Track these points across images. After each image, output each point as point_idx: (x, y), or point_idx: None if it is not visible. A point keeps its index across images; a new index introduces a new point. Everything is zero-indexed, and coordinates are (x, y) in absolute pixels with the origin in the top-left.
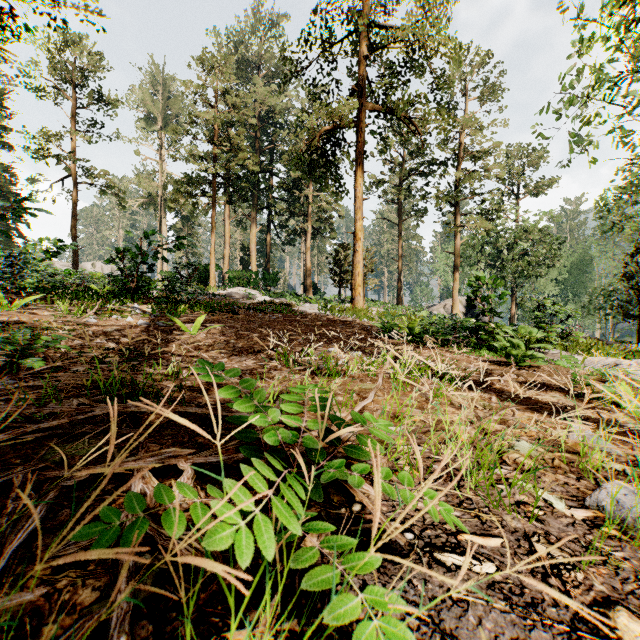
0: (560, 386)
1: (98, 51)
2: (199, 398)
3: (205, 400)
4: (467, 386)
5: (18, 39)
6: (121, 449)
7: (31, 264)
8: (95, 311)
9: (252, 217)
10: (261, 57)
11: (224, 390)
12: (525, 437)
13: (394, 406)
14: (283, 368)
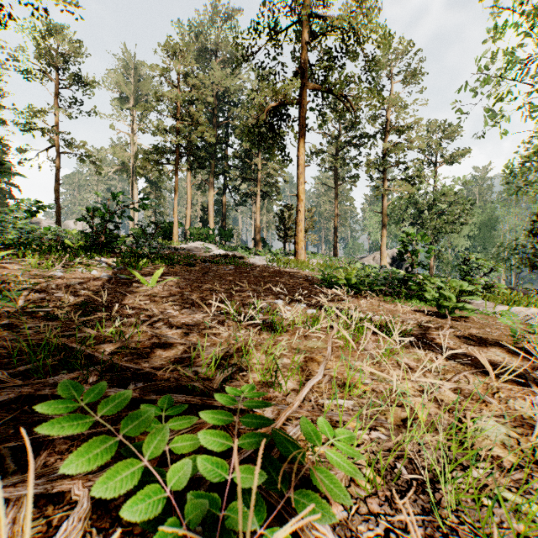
0: (498, 341)
1: (78, 39)
2: (137, 364)
3: (144, 366)
4: (409, 342)
5: (6, 27)
6: (19, 450)
7: (7, 222)
8: (63, 265)
9: (210, 182)
10: (217, 45)
11: (81, 453)
12: (487, 412)
13: (341, 370)
14: (230, 323)
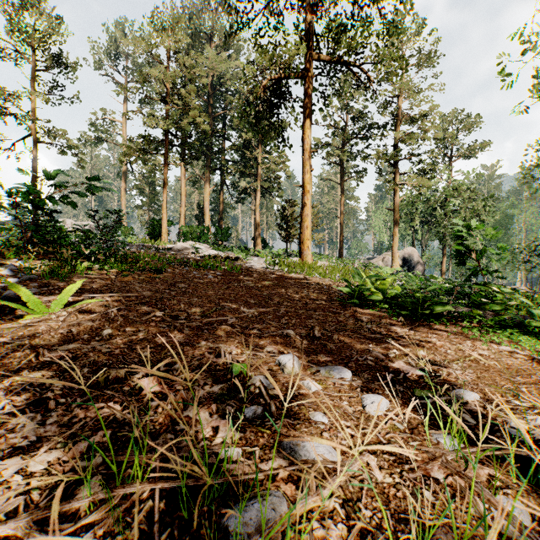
0: None
1: (57, 16)
2: None
3: None
4: None
5: None
6: None
7: None
8: None
9: (206, 177)
10: (213, 27)
11: None
12: None
13: None
14: None
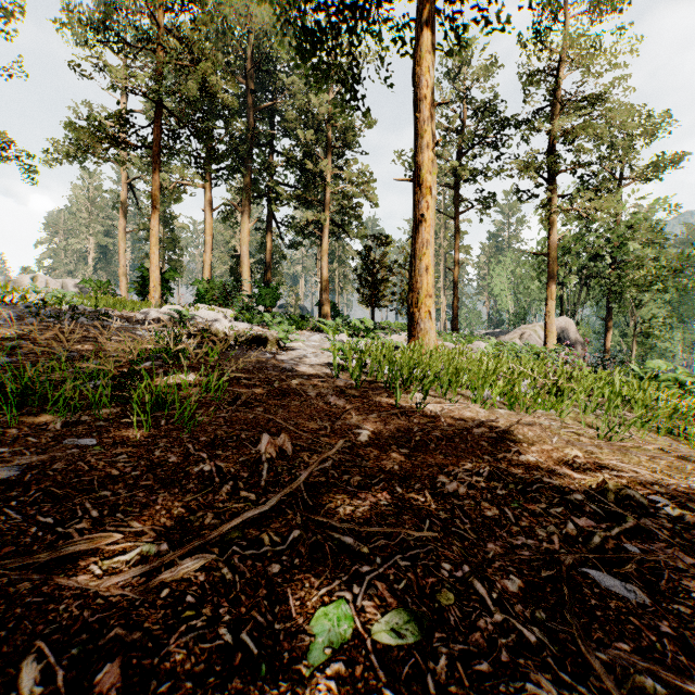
0: None
1: None
2: None
3: None
4: None
5: None
6: None
7: None
8: None
9: (243, 206)
10: None
11: None
12: None
13: None
14: None
